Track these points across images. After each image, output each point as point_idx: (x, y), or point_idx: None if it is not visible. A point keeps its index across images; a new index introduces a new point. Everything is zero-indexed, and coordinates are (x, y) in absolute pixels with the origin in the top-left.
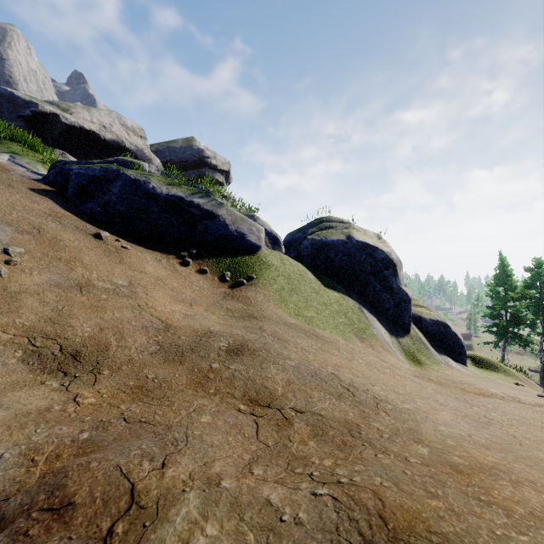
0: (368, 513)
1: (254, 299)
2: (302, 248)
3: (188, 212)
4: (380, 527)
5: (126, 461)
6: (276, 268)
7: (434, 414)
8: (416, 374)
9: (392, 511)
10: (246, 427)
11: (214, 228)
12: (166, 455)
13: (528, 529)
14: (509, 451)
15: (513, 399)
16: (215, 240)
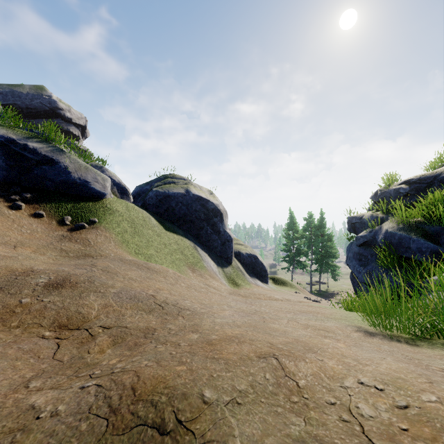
0: (123, 389)
1: (94, 241)
2: (147, 198)
3: (21, 155)
4: (129, 396)
5: None
6: (121, 213)
7: (220, 313)
8: (231, 292)
9: (144, 382)
10: (45, 350)
11: (54, 174)
12: None
13: (234, 368)
14: (253, 326)
15: (287, 300)
16: (55, 185)
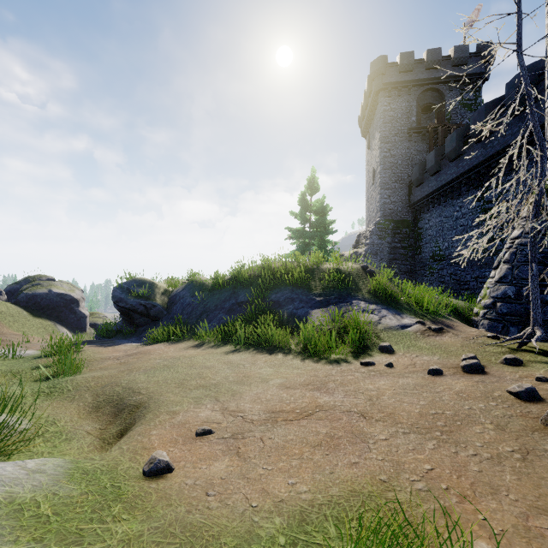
0: None
1: None
2: (20, 298)
3: None
4: None
5: None
6: (5, 312)
7: None
8: None
9: None
10: None
11: None
12: None
13: None
14: None
15: None
16: None
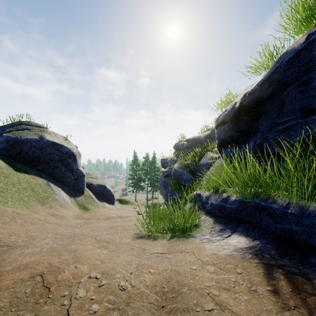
0: None
1: None
2: None
3: None
4: None
5: None
6: None
7: (38, 242)
8: (76, 217)
9: None
10: None
11: None
12: None
13: (4, 291)
14: (53, 250)
15: (119, 216)
16: None
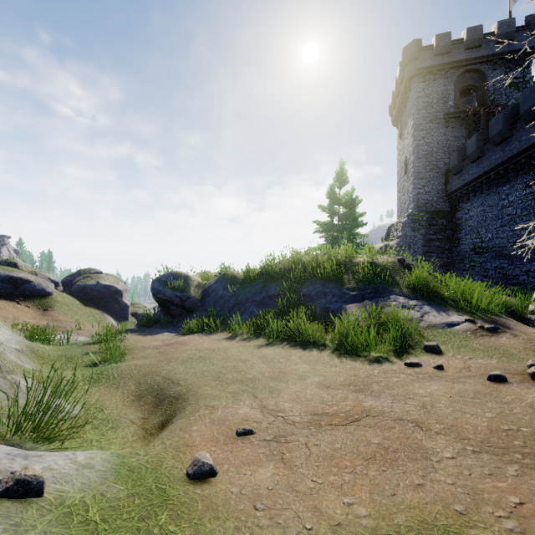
0: None
1: (55, 315)
2: (73, 289)
3: (16, 282)
4: None
5: None
6: (61, 301)
7: None
8: None
9: None
10: None
11: (30, 287)
12: None
13: None
14: None
15: None
16: (30, 292)
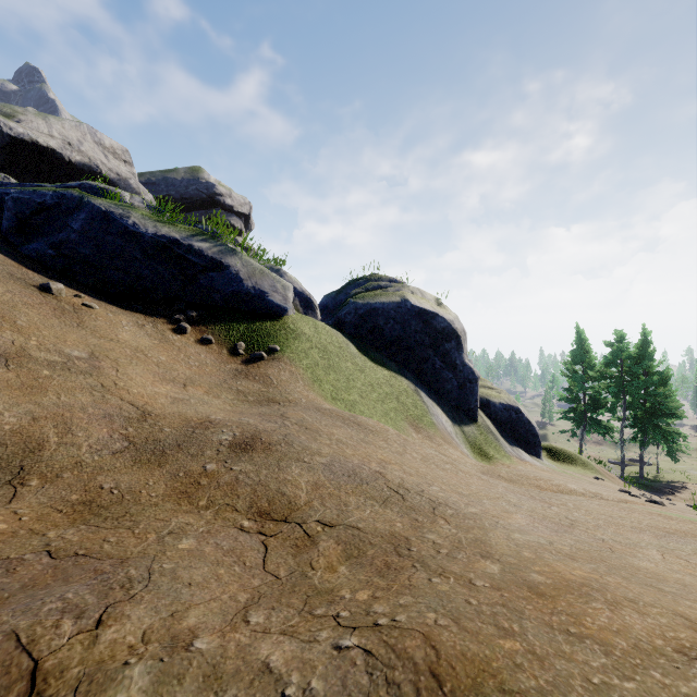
0: (415, 671)
1: (277, 378)
2: (343, 313)
3: (185, 259)
4: (432, 691)
5: (30, 622)
6: (308, 338)
7: (506, 518)
8: (483, 470)
9: (450, 663)
10: (249, 553)
11: (223, 283)
12: (106, 606)
13: (634, 670)
14: (600, 561)
15: (595, 495)
16: (224, 299)
